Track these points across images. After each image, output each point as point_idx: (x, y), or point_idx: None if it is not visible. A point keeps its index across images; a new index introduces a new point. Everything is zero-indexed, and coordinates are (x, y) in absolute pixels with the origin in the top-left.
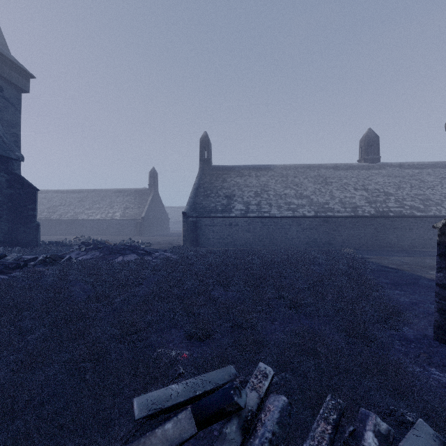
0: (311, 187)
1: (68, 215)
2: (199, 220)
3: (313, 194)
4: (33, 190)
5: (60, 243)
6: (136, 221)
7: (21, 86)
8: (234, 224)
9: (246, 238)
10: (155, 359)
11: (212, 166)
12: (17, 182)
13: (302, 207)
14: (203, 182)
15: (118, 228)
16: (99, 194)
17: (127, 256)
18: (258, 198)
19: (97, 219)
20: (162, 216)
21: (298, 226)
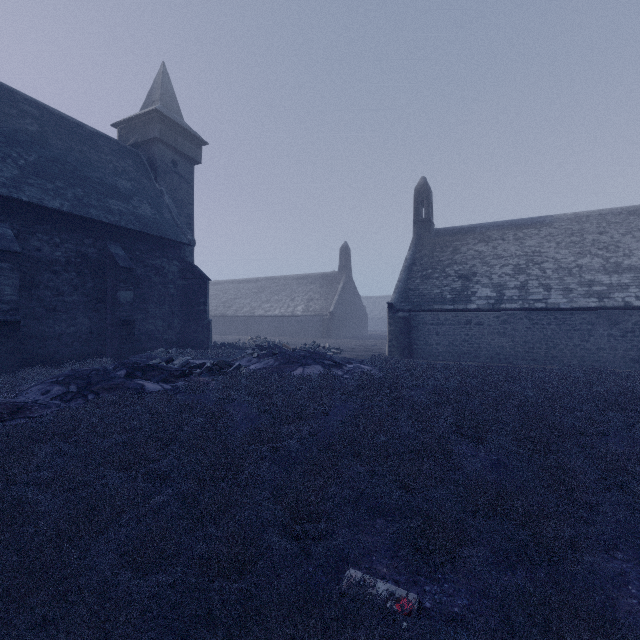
0: None
1: (244, 310)
2: (414, 316)
3: None
4: (204, 280)
5: (233, 345)
6: (322, 318)
7: (194, 157)
8: (475, 321)
9: (498, 346)
10: (343, 609)
11: (434, 229)
12: (189, 272)
13: (620, 289)
14: (420, 255)
15: (300, 327)
16: (278, 282)
17: (308, 368)
18: (520, 277)
19: (275, 315)
20: (357, 310)
21: (612, 327)
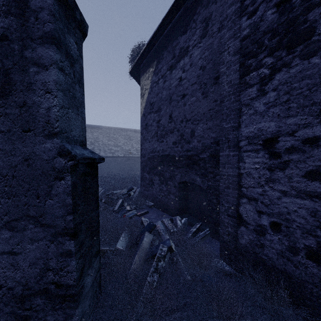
0: (123, 141)
1: None
2: None
3: (123, 145)
4: None
5: None
6: None
7: None
8: None
9: None
10: None
11: None
12: None
13: (117, 151)
14: None
15: None
16: None
17: None
18: (92, 146)
19: None
20: None
21: (115, 162)
